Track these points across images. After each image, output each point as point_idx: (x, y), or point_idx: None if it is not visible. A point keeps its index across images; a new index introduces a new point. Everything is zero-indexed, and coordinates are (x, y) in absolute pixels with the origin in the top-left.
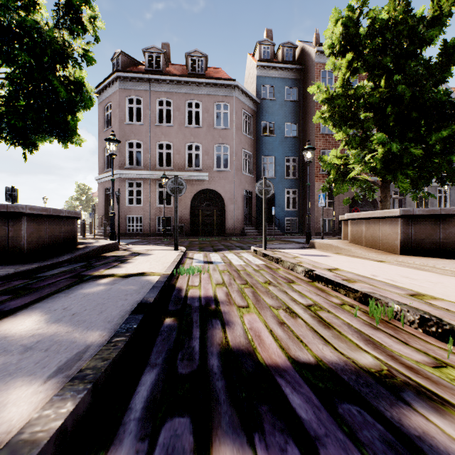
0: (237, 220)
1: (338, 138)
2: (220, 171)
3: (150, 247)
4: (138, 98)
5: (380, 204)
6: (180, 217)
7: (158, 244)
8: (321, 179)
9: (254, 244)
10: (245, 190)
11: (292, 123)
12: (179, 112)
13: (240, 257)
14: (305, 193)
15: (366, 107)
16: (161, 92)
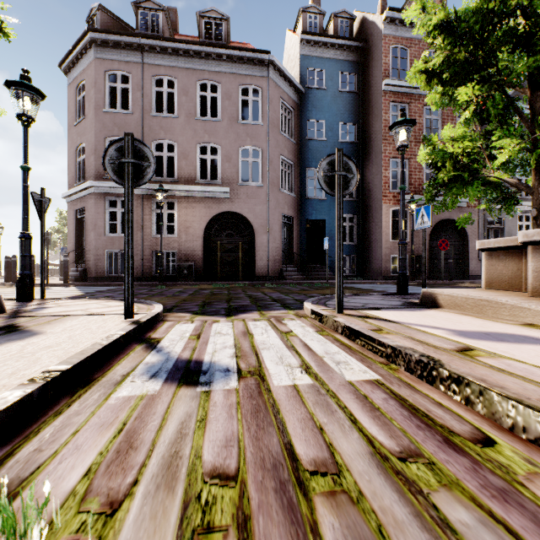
0: (273, 257)
1: (462, 97)
2: (247, 186)
3: (94, 304)
4: (124, 74)
5: (534, 223)
6: (189, 253)
7: (137, 295)
8: (391, 200)
9: (303, 296)
10: (284, 214)
11: (349, 123)
12: (187, 97)
13: (287, 339)
14: (367, 221)
15: (515, 41)
16: (159, 67)
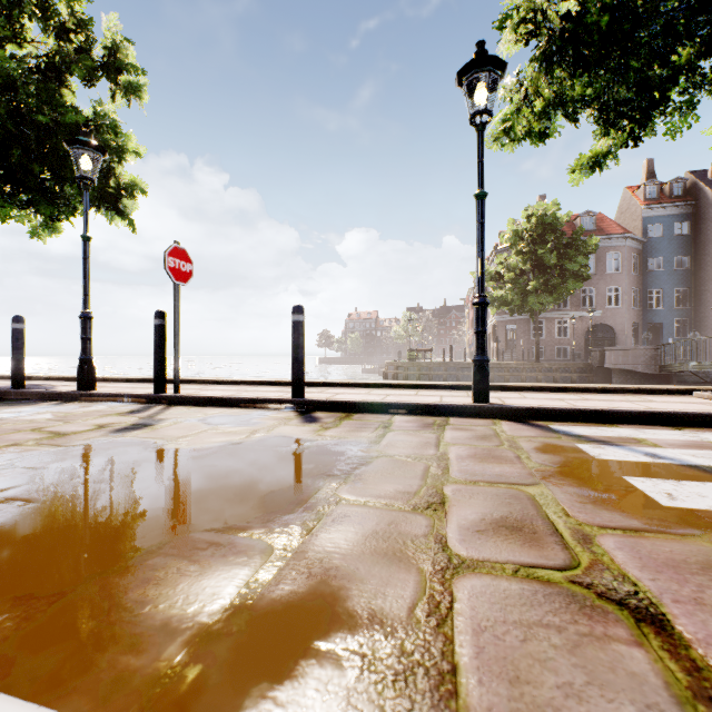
0: None
1: None
2: (611, 309)
3: None
4: None
5: None
6: (576, 347)
7: None
8: None
9: None
10: (633, 322)
11: (682, 256)
12: None
13: None
14: (698, 322)
15: None
16: None
